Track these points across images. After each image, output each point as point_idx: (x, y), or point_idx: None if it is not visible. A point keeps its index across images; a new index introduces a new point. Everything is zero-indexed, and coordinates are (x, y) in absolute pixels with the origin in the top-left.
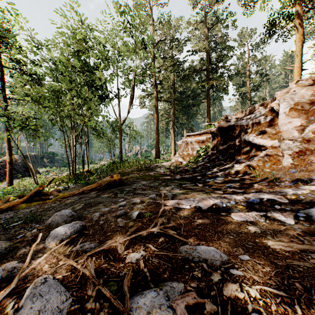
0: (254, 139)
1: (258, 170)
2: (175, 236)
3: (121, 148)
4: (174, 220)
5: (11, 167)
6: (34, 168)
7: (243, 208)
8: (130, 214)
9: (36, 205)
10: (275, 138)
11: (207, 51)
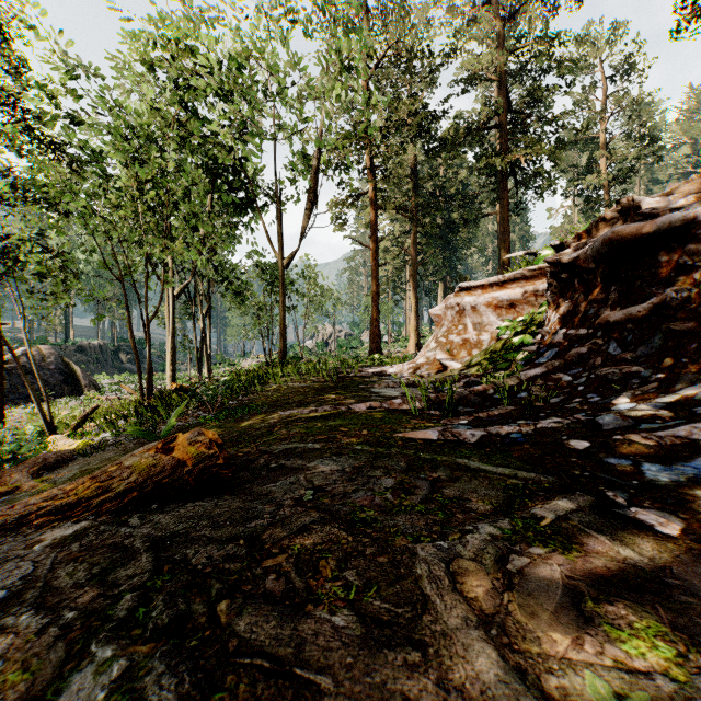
0: None
1: None
2: None
3: (283, 327)
4: None
5: None
6: (86, 376)
7: None
8: None
9: None
10: None
11: (503, 81)
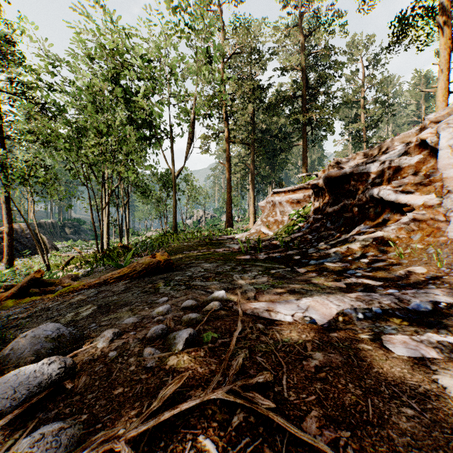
0: (389, 194)
1: (399, 246)
2: (275, 417)
3: (175, 212)
4: (265, 353)
5: (11, 240)
6: (49, 242)
7: (403, 324)
8: (172, 337)
9: (29, 304)
10: (428, 191)
11: (303, 69)
